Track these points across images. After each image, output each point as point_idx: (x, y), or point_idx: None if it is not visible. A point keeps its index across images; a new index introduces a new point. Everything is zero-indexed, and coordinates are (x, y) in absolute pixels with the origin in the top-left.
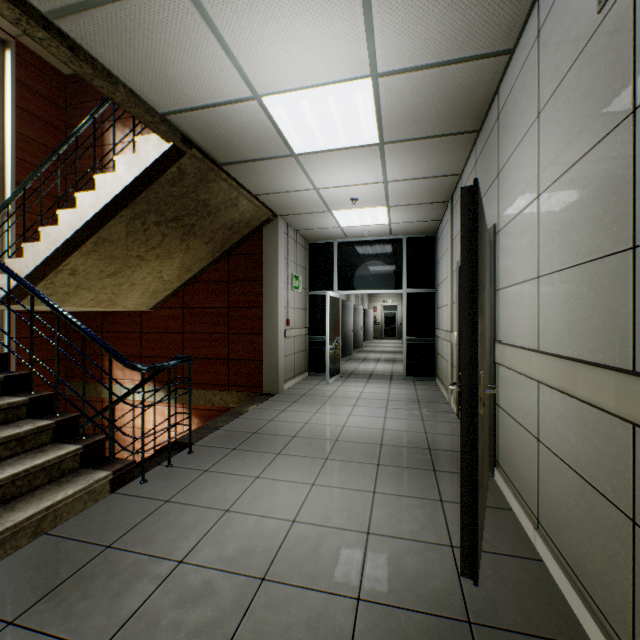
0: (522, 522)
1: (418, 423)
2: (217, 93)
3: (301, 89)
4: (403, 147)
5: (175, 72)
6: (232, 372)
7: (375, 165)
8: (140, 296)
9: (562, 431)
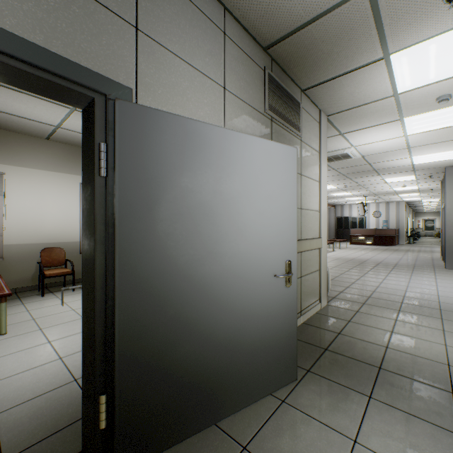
0: None
1: None
2: None
3: None
4: None
5: None
6: None
7: None
8: None
9: None
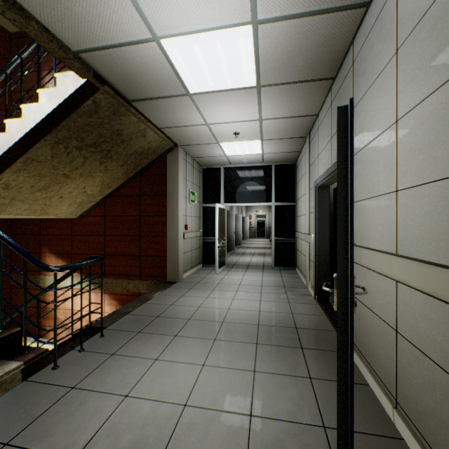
0: (379, 398)
1: (286, 305)
2: (121, 33)
3: (193, 33)
4: (275, 90)
5: (81, 10)
6: (143, 265)
7: (253, 105)
8: (69, 207)
9: (426, 329)
